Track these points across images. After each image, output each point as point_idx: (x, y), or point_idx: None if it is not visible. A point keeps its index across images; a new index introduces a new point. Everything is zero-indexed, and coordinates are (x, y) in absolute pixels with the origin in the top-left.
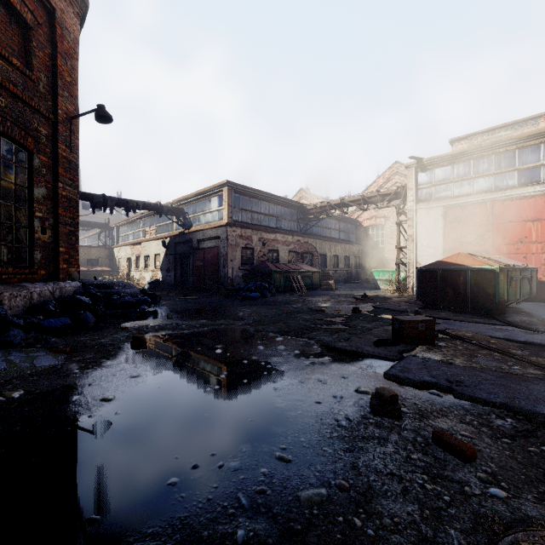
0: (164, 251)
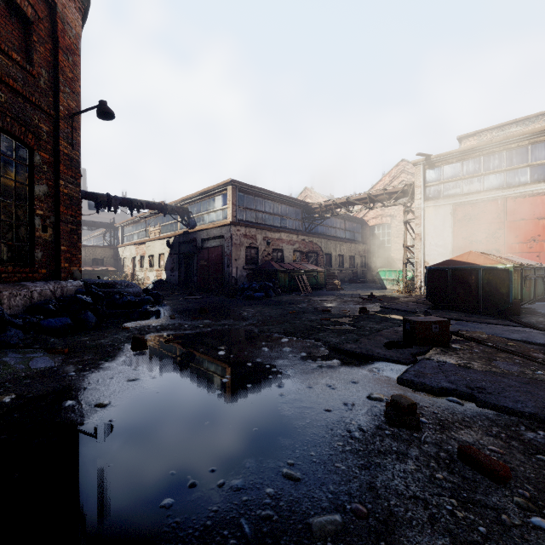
0: (168, 251)
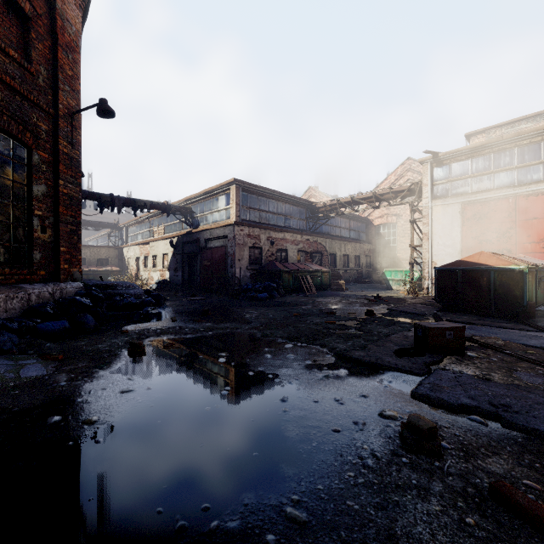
0: (172, 251)
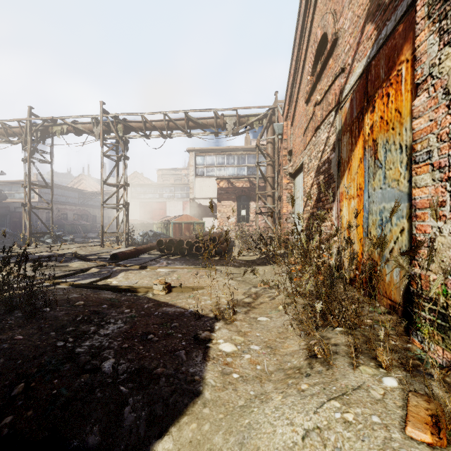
0: None
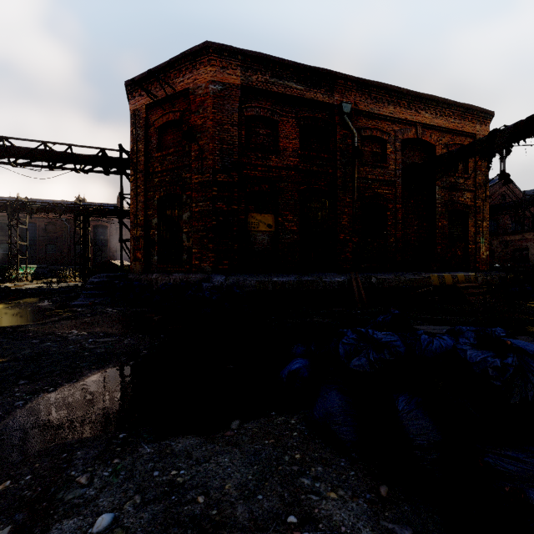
0: None
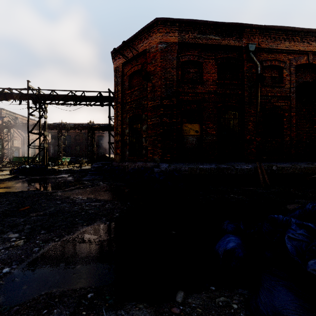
0: None
